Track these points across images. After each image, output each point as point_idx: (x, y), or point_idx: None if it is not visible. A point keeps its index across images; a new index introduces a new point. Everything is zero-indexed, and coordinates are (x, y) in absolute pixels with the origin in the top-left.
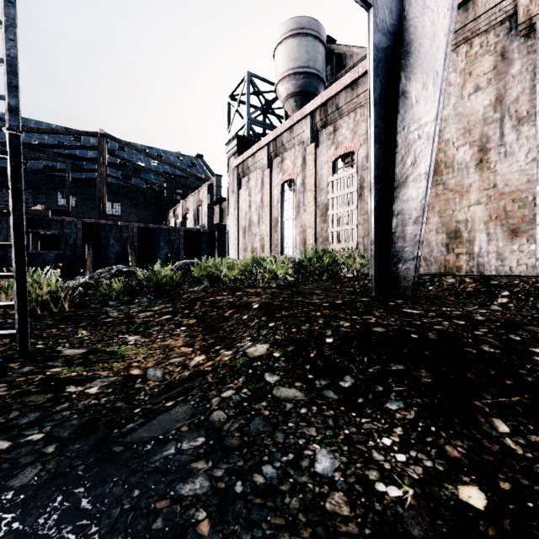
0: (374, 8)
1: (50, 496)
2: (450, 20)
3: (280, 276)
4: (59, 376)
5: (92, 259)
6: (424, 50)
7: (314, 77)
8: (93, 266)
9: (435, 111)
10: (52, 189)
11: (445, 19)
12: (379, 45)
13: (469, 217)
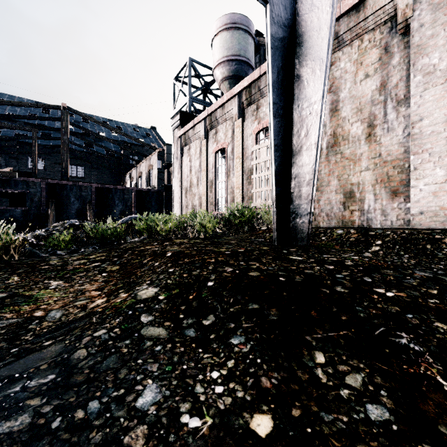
0: (270, 4)
1: None
2: (331, 16)
3: (208, 229)
4: None
5: (54, 215)
6: (313, 41)
7: (244, 64)
8: (55, 220)
9: (322, 92)
10: (23, 154)
11: (327, 16)
12: (275, 35)
13: (360, 181)
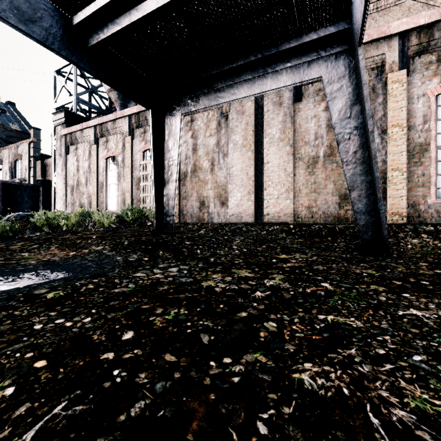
0: (151, 110)
1: (53, 268)
2: (181, 123)
3: (106, 224)
4: (8, 263)
5: None
6: (173, 130)
7: None
8: None
9: (178, 156)
10: None
11: (179, 122)
12: (154, 124)
13: (208, 195)
